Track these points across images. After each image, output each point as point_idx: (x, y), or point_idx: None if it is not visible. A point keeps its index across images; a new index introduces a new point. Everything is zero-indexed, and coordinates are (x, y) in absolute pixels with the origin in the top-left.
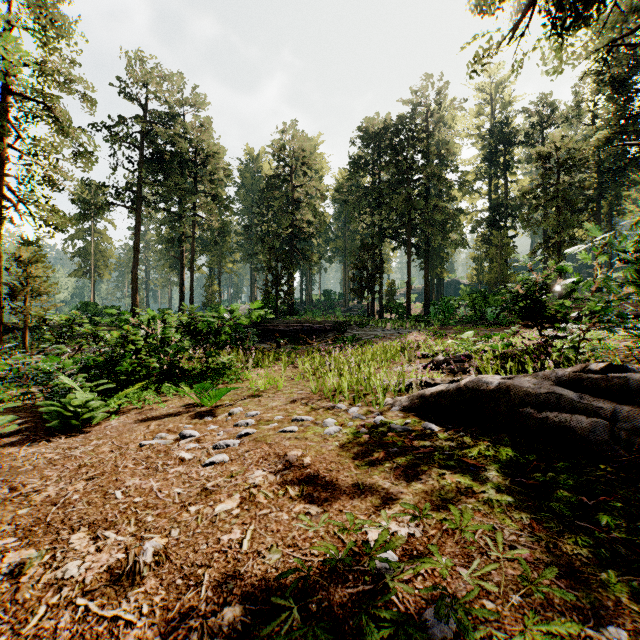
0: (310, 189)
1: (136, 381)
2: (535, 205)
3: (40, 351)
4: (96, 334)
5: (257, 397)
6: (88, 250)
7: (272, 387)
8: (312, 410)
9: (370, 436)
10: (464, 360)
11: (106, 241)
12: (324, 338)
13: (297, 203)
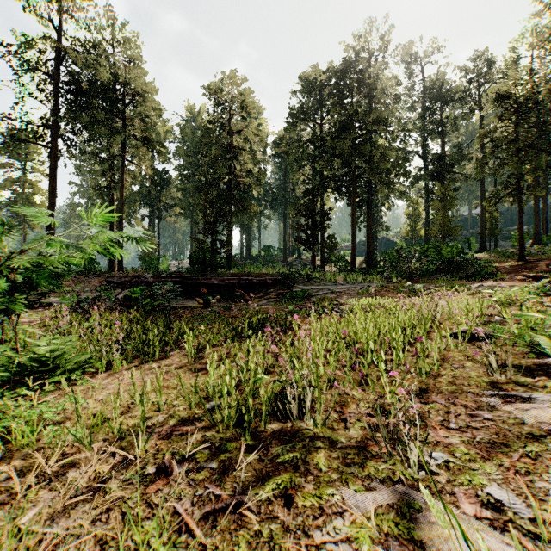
0: (250, 136)
1: None
2: (494, 148)
3: None
4: None
5: None
6: (18, 201)
7: None
8: None
9: None
10: None
11: (38, 192)
12: (265, 293)
13: (236, 152)
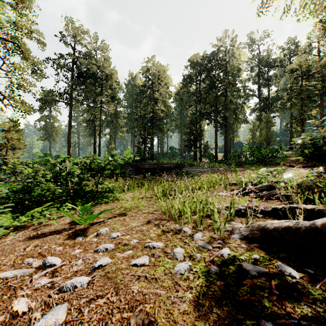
0: (162, 92)
1: (51, 200)
2: (288, 98)
3: (2, 180)
4: (17, 170)
5: (123, 216)
6: (47, 126)
7: (136, 206)
8: (162, 233)
9: (225, 283)
10: (269, 189)
11: (56, 122)
12: (170, 172)
13: (155, 100)
